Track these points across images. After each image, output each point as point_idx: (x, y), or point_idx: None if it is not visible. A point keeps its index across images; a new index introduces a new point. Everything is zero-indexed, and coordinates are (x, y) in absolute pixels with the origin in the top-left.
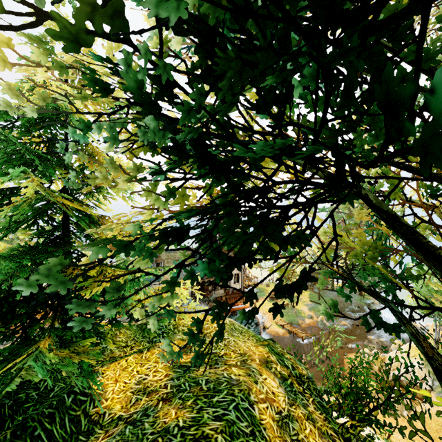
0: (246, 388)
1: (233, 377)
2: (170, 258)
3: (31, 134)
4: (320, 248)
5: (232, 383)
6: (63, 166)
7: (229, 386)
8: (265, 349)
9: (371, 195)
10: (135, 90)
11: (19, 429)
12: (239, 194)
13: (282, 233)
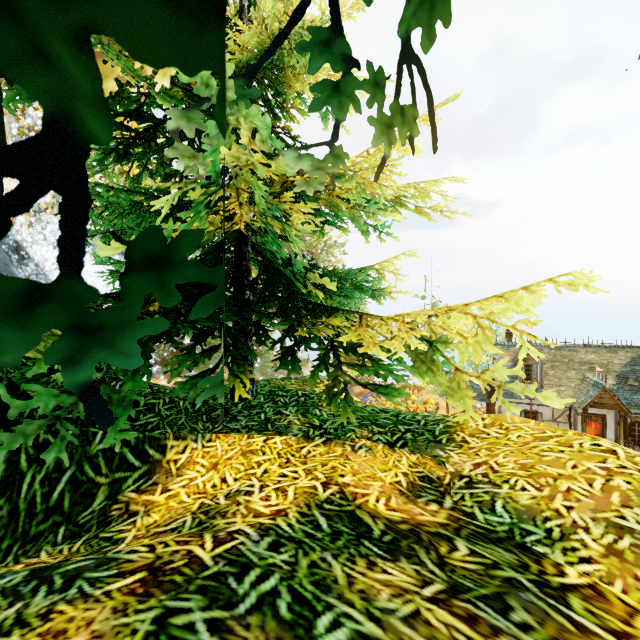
0: None
1: None
2: (558, 360)
3: None
4: None
5: None
6: None
7: None
8: None
9: None
10: None
11: None
12: None
13: None
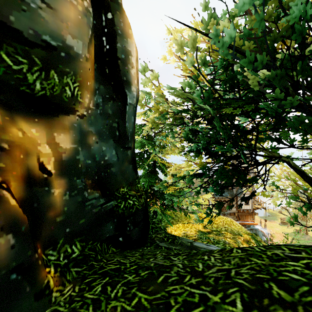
0: (232, 246)
1: (226, 241)
2: (197, 182)
3: (142, 130)
4: (290, 184)
5: (225, 243)
6: (155, 144)
7: (224, 243)
8: (249, 236)
9: (291, 162)
10: (187, 137)
11: None
12: (226, 158)
13: (243, 177)
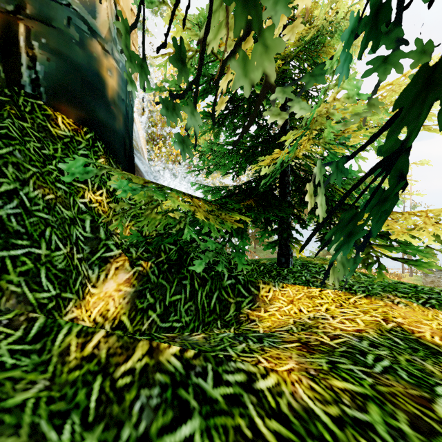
0: None
1: None
2: None
3: None
4: None
5: None
6: None
7: None
8: None
9: None
10: None
11: (175, 269)
12: None
13: None
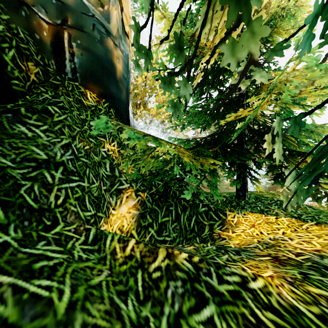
0: None
1: None
2: None
3: None
4: None
5: None
6: None
7: None
8: None
9: None
10: None
11: (163, 198)
12: None
13: None
